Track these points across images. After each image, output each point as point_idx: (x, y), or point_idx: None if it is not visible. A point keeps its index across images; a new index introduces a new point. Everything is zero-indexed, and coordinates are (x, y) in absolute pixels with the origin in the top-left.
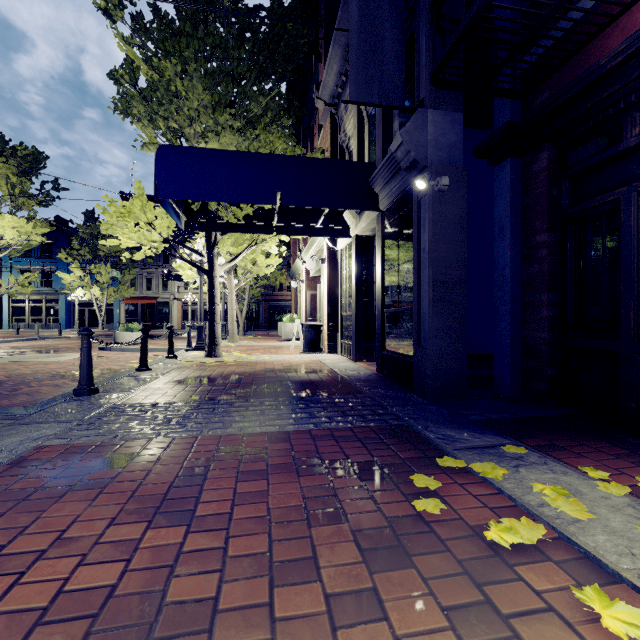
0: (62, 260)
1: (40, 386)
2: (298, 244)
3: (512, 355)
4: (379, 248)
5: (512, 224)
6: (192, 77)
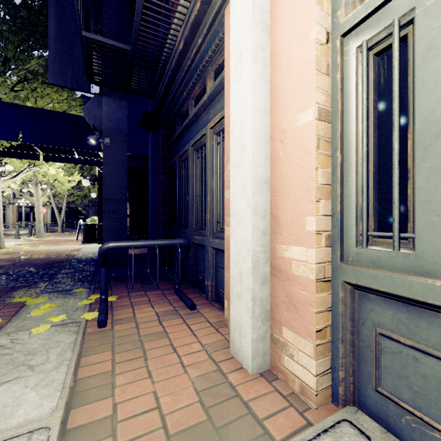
0: None
1: None
2: None
3: None
4: None
5: (152, 168)
6: None
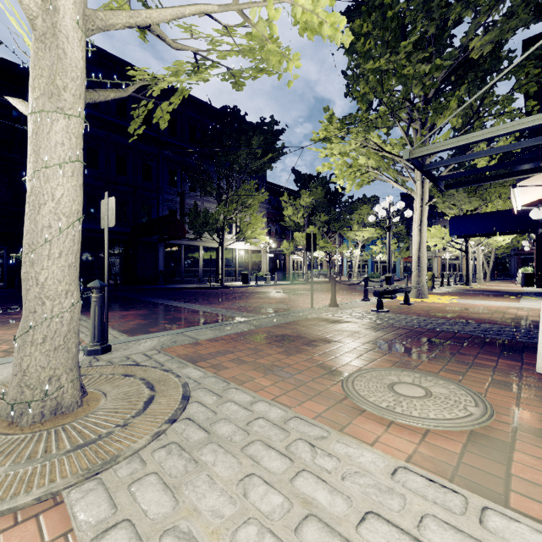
0: None
1: None
2: None
3: None
4: None
5: None
6: (460, 191)
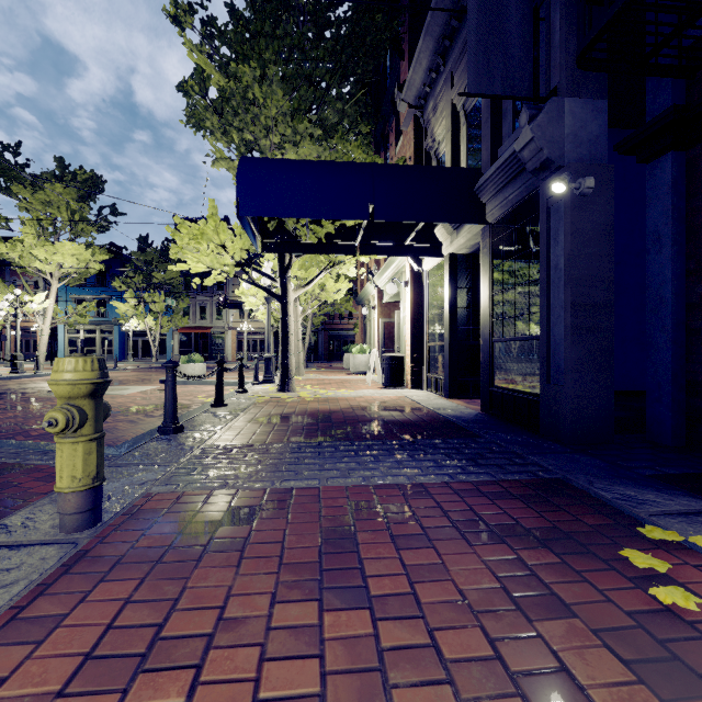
0: (116, 289)
1: (115, 422)
2: (366, 267)
3: (674, 394)
4: (486, 267)
5: (674, 233)
6: (272, 82)
